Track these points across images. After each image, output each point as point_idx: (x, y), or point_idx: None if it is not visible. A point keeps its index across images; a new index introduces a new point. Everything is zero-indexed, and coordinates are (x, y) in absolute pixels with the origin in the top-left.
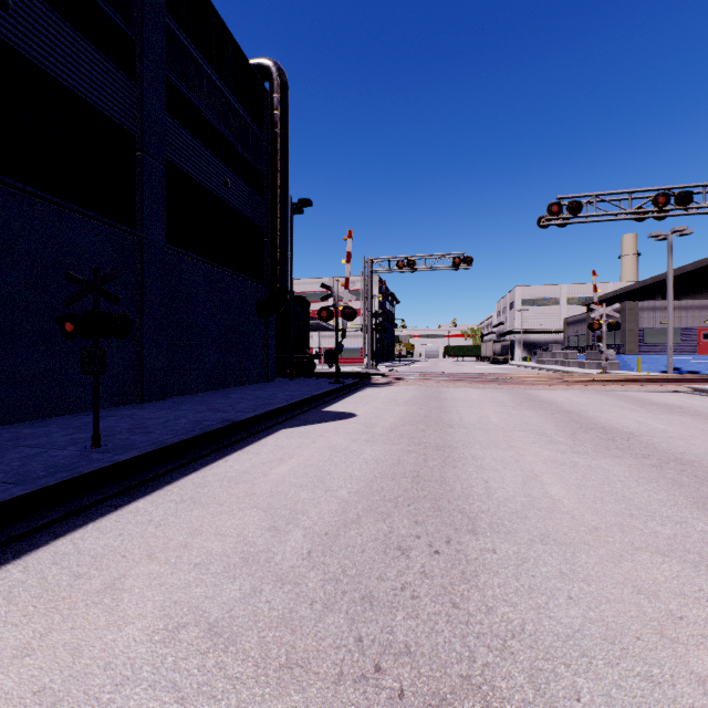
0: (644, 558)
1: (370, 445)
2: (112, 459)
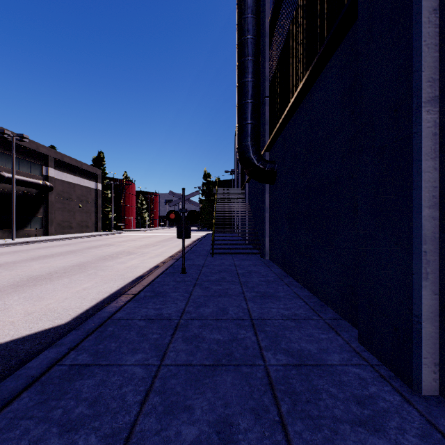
0: (6, 274)
1: (1, 304)
2: (161, 269)
